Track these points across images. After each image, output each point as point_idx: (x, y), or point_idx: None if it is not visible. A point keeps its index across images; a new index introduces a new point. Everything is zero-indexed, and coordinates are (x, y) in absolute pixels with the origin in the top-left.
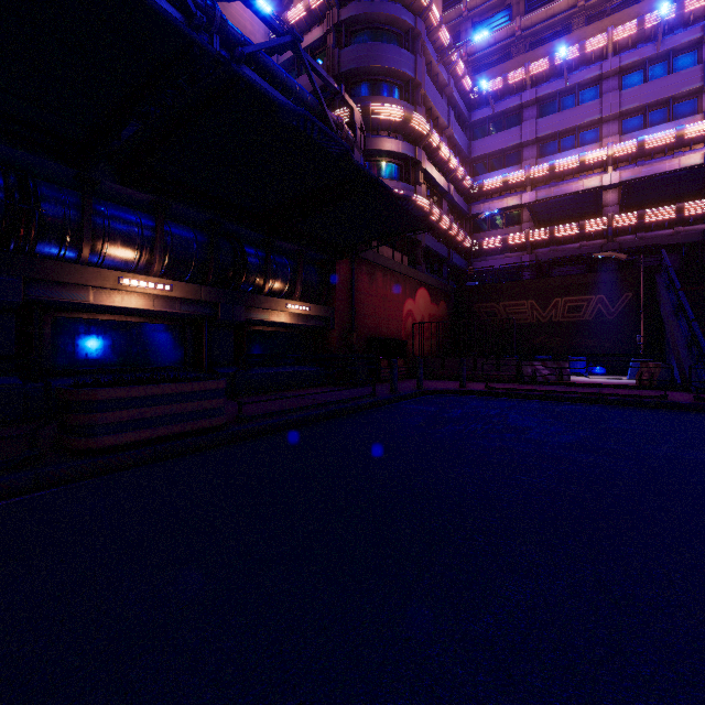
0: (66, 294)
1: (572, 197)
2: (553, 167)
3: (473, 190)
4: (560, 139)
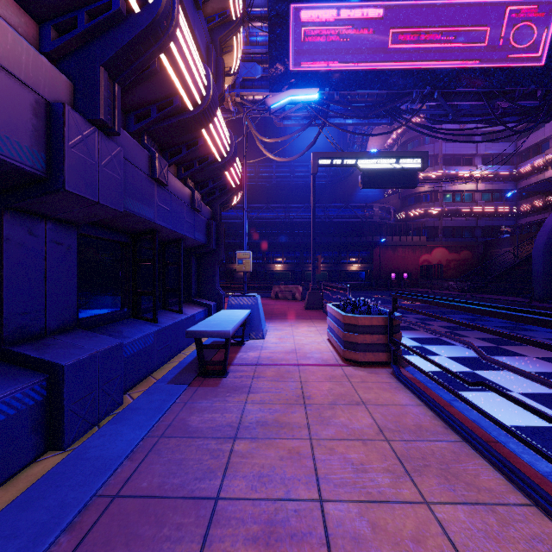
0: (306, 269)
1: (538, 184)
2: None
3: (515, 174)
4: None
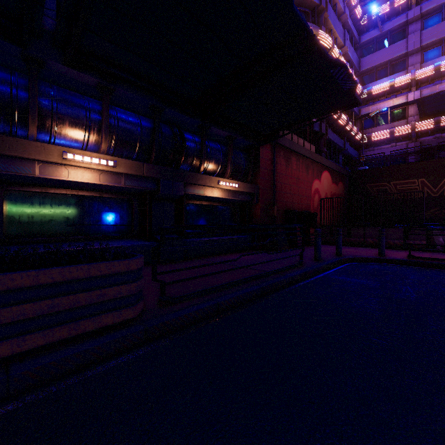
0: (11, 167)
1: None
2: (439, 68)
3: (362, 95)
4: (444, 44)
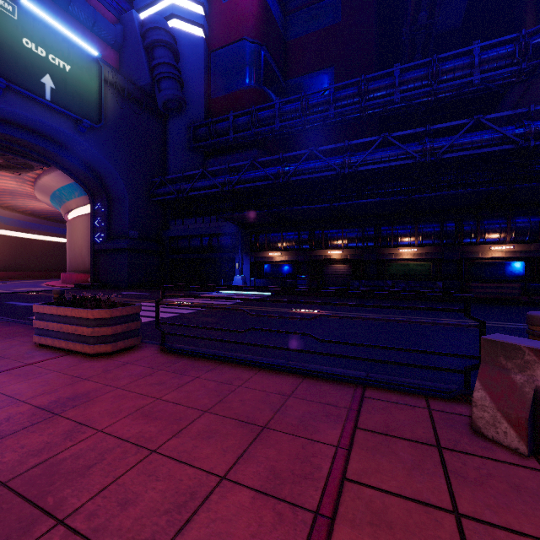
0: (471, 255)
1: None
2: None
3: None
4: None
